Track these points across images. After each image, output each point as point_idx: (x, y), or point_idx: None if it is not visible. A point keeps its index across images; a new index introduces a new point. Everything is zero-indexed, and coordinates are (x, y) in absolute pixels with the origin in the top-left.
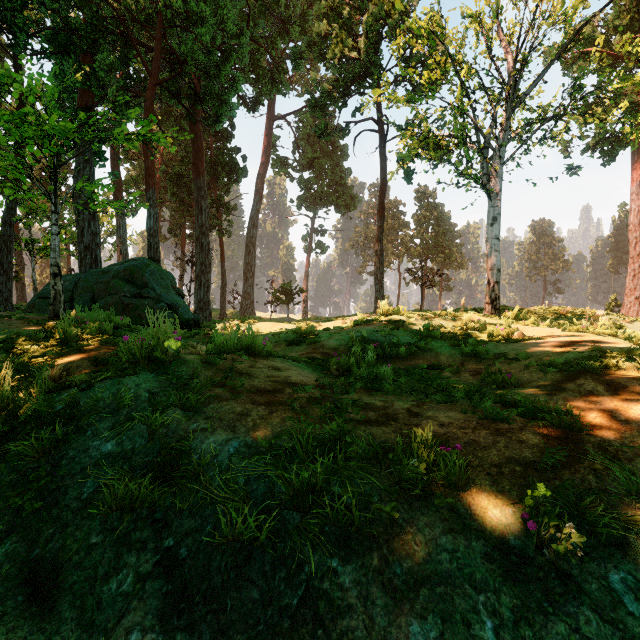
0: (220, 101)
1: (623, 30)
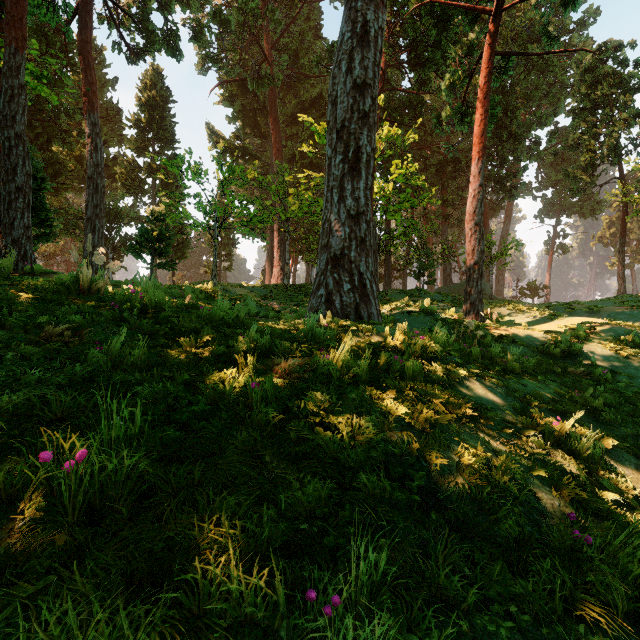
0: (511, 195)
1: None
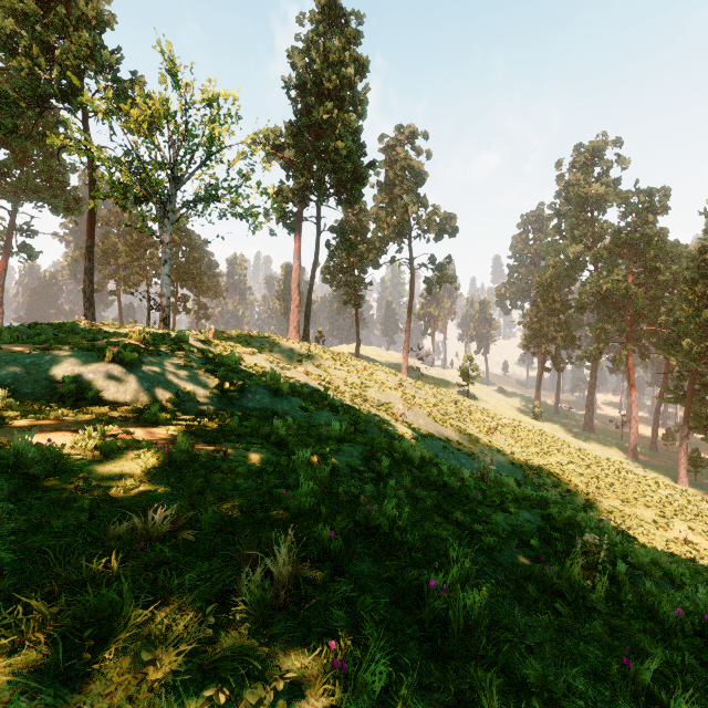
0: None
1: (293, 147)
